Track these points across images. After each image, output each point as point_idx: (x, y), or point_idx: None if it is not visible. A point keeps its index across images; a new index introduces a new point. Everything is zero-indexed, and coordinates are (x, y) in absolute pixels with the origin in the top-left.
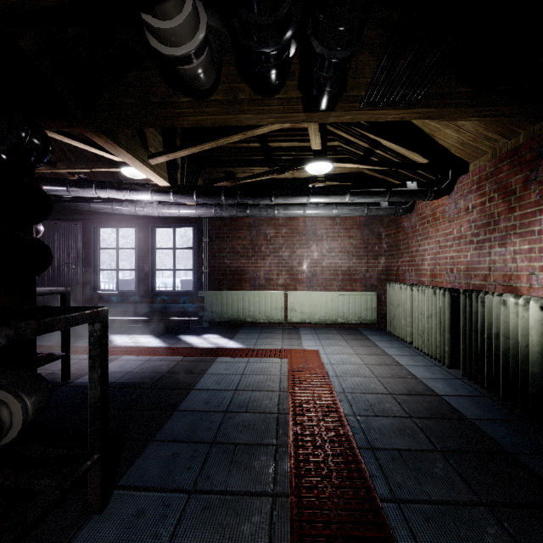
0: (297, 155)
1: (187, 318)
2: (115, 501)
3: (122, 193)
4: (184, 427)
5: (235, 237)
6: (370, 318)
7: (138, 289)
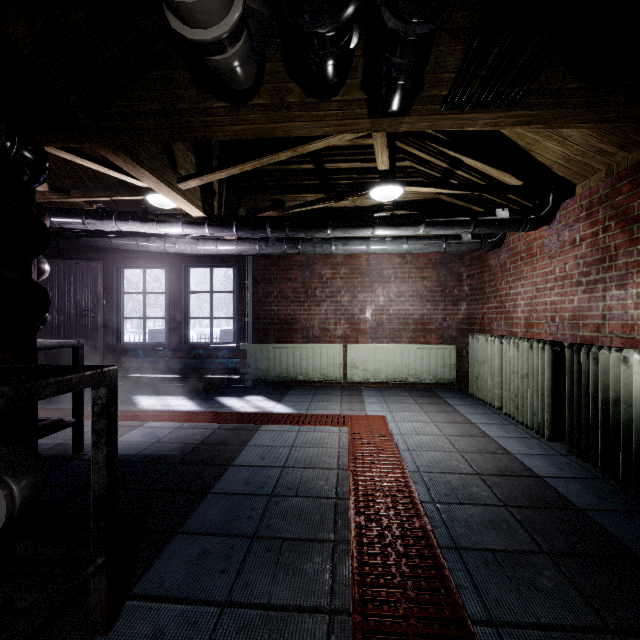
0: (359, 179)
1: (226, 376)
2: (127, 615)
3: (148, 226)
4: (219, 515)
5: (284, 278)
6: (448, 377)
7: (169, 341)
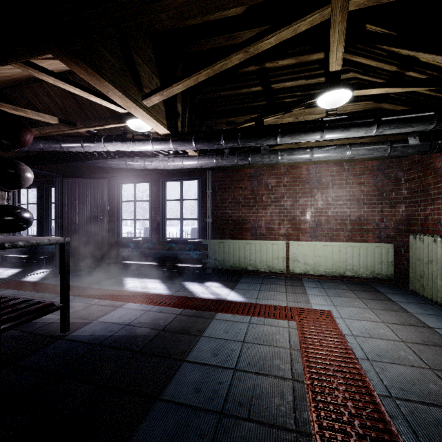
0: (302, 96)
1: (191, 265)
2: None
3: (126, 145)
4: (162, 439)
5: (236, 187)
6: (385, 273)
7: (151, 237)
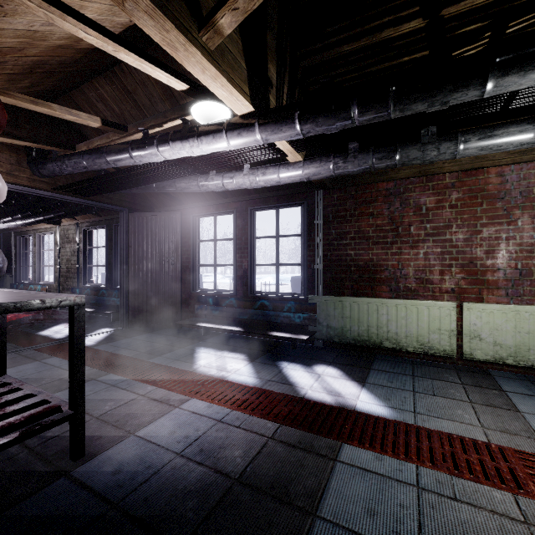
0: None
1: (291, 335)
2: None
3: (188, 144)
4: None
5: (363, 214)
6: None
7: (236, 290)
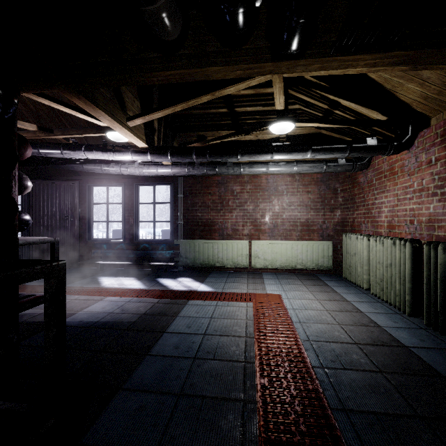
0: (260, 119)
1: (164, 263)
2: None
3: (107, 154)
4: (154, 374)
5: (206, 193)
6: (326, 265)
7: (124, 238)
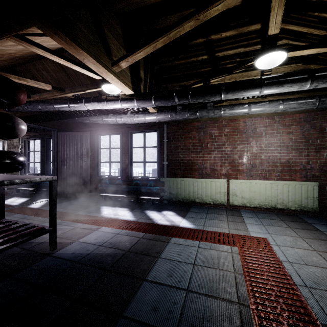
0: (241, 61)
1: (151, 197)
2: None
3: (101, 104)
4: None
5: (187, 137)
6: (311, 206)
7: (122, 175)
